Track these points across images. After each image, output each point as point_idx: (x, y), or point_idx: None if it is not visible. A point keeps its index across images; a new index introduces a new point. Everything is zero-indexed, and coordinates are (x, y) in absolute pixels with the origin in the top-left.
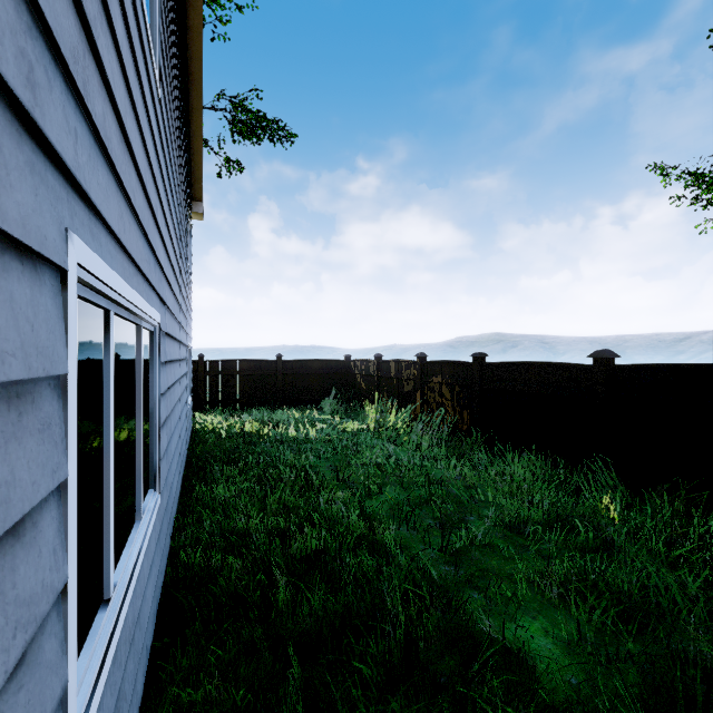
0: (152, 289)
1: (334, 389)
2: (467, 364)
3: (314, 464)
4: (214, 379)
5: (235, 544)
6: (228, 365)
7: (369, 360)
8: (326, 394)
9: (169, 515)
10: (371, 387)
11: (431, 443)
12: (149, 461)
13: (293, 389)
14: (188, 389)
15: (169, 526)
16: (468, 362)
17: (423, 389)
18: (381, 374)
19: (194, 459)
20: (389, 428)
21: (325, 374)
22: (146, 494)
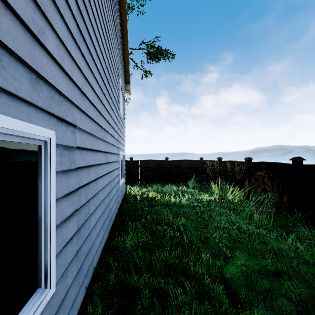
0: (23, 101)
1: (194, 175)
2: (286, 165)
3: (185, 223)
4: (137, 169)
5: (127, 304)
6: (143, 163)
7: (213, 160)
8: (190, 178)
9: (84, 274)
10: (215, 175)
11: (258, 214)
12: (38, 263)
13: (173, 174)
14: (122, 175)
15: (86, 280)
16: (287, 163)
17: (250, 178)
18: (221, 168)
19: (121, 213)
20: (229, 201)
21: (190, 167)
22: (27, 300)
